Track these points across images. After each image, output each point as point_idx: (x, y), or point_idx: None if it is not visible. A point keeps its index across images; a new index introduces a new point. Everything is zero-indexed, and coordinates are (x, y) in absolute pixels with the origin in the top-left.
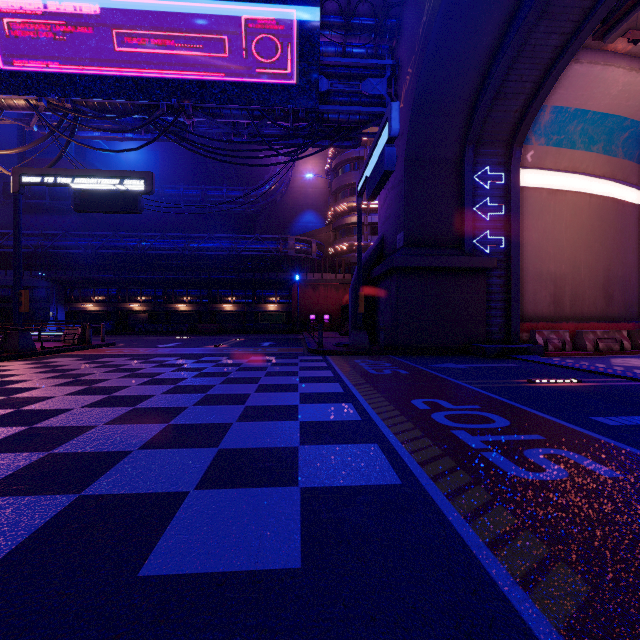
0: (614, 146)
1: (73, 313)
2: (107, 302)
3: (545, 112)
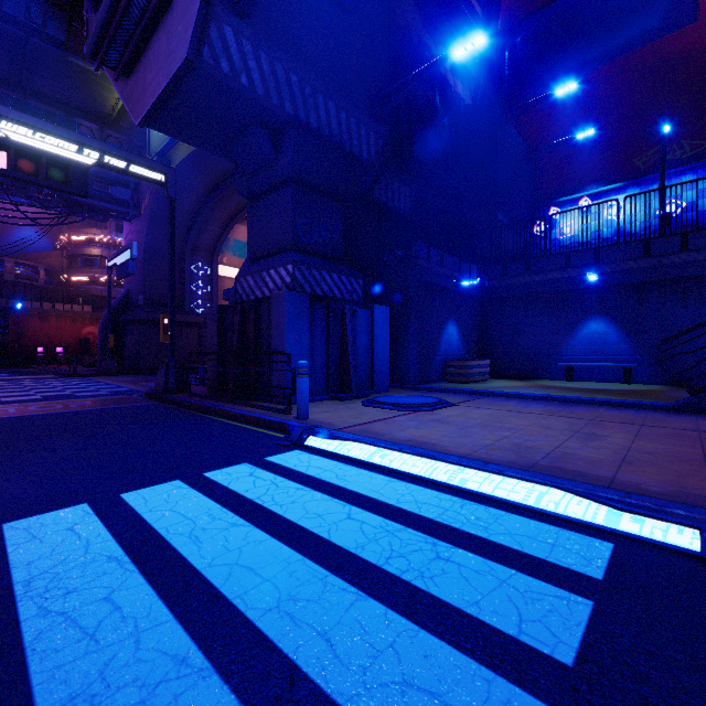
0: None
1: None
2: None
3: (231, 240)
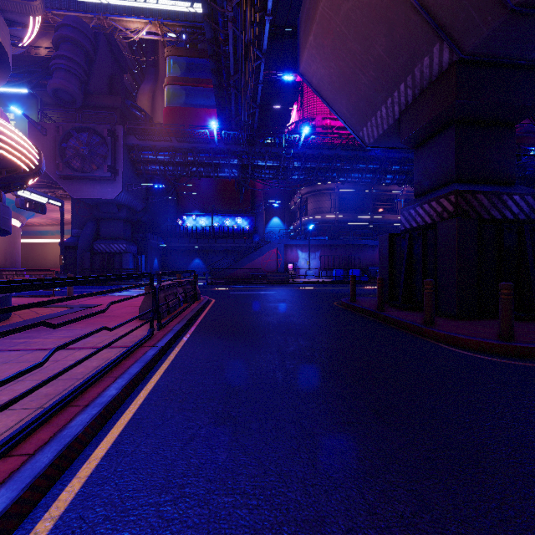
0: (10, 207)
1: None
2: None
3: None
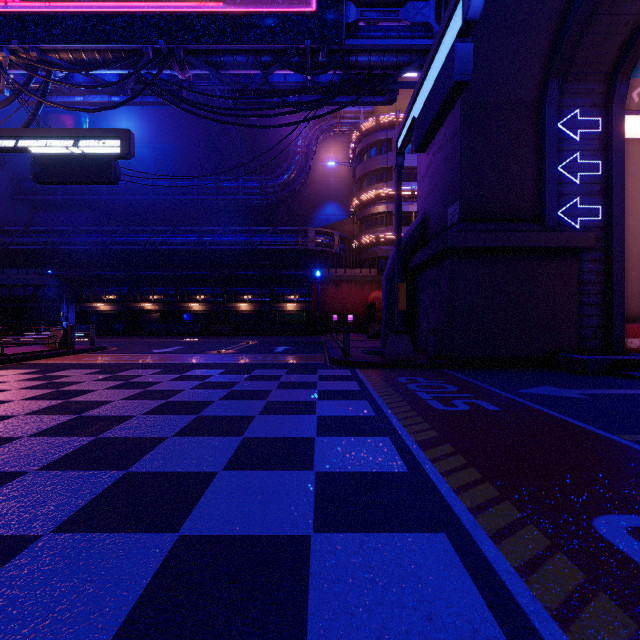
0: None
1: (84, 313)
2: (119, 301)
3: None
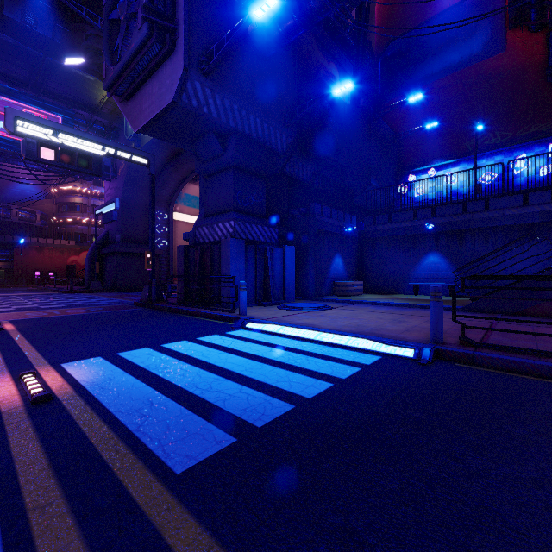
0: None
1: None
2: None
3: (182, 194)
